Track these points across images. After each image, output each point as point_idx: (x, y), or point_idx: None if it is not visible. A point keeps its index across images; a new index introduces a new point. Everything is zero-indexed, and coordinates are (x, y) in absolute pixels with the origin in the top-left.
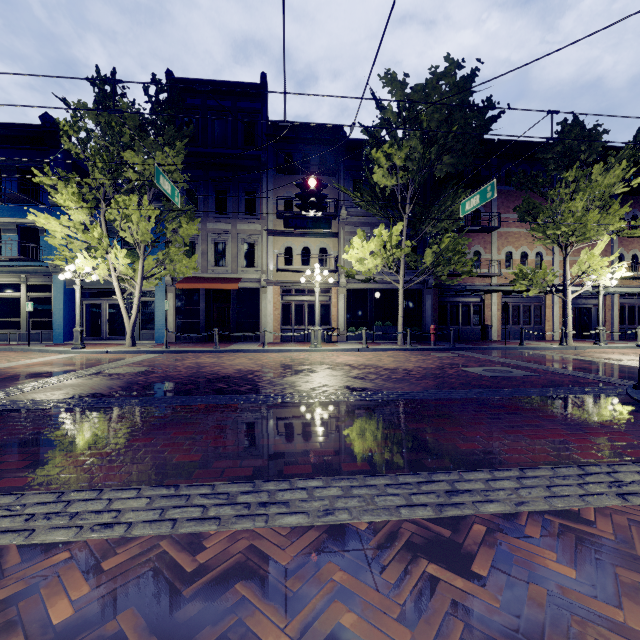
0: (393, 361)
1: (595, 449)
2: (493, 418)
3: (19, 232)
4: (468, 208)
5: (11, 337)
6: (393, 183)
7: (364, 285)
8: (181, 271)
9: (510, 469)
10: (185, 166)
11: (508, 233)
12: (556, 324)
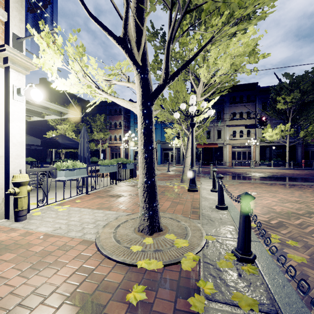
0: (289, 172)
1: None
2: None
3: None
4: None
5: None
6: (285, 107)
7: (267, 144)
8: (204, 142)
9: None
10: None
11: None
12: None
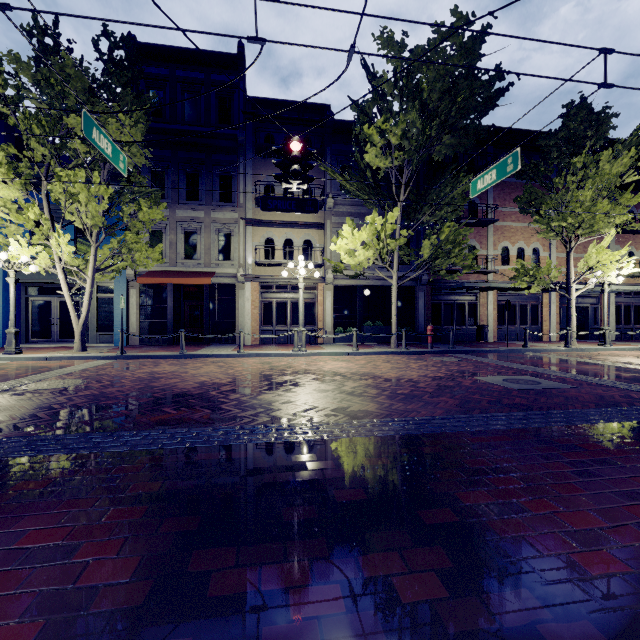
0: (391, 368)
1: None
2: (583, 474)
3: None
4: (481, 187)
5: None
6: (387, 165)
7: (353, 281)
8: (141, 262)
9: None
10: (150, 145)
11: (504, 227)
12: (553, 324)
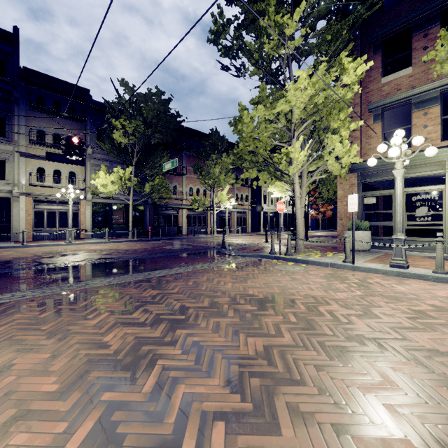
0: (127, 246)
1: (195, 263)
2: (169, 260)
3: None
4: (166, 168)
5: None
6: (126, 141)
7: (105, 200)
8: None
9: (168, 269)
10: None
11: (191, 177)
12: (212, 226)
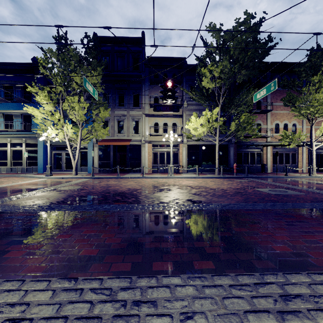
0: (214, 184)
1: None
2: (289, 225)
3: (22, 117)
4: (258, 97)
5: (18, 170)
6: (213, 86)
7: (196, 142)
8: (100, 135)
9: (322, 272)
10: (103, 82)
11: (276, 113)
12: (304, 163)
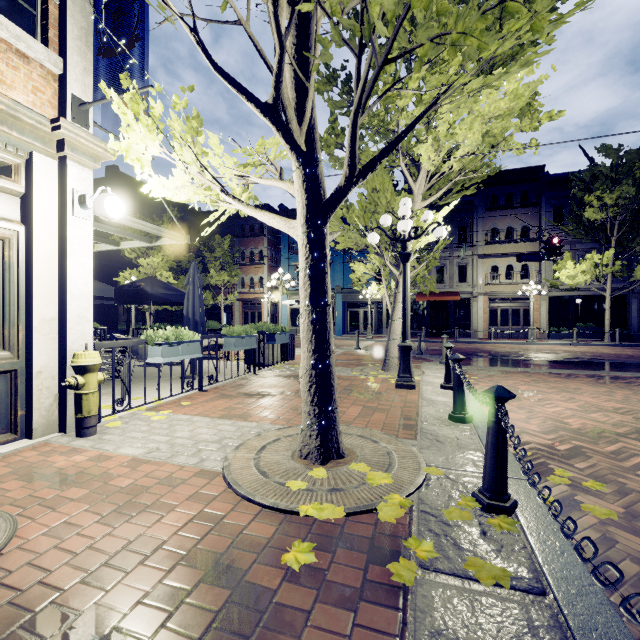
0: (611, 351)
1: None
2: None
3: None
4: None
5: None
6: (603, 216)
7: (565, 293)
8: (430, 290)
9: None
10: None
11: None
12: None
